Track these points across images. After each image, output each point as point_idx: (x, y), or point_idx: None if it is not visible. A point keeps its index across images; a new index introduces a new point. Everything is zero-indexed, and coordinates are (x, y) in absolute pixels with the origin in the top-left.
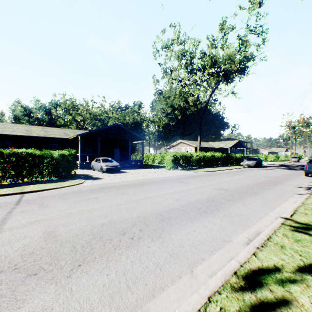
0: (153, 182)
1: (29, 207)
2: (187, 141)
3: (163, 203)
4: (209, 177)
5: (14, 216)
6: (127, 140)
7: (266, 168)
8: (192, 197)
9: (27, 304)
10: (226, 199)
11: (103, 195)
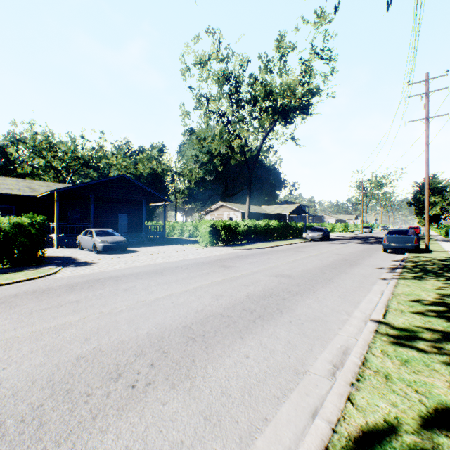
0: (180, 267)
1: None
2: (231, 204)
3: (195, 305)
4: (263, 257)
5: None
6: (140, 200)
7: (336, 242)
8: (240, 292)
9: None
10: (290, 292)
11: (89, 296)
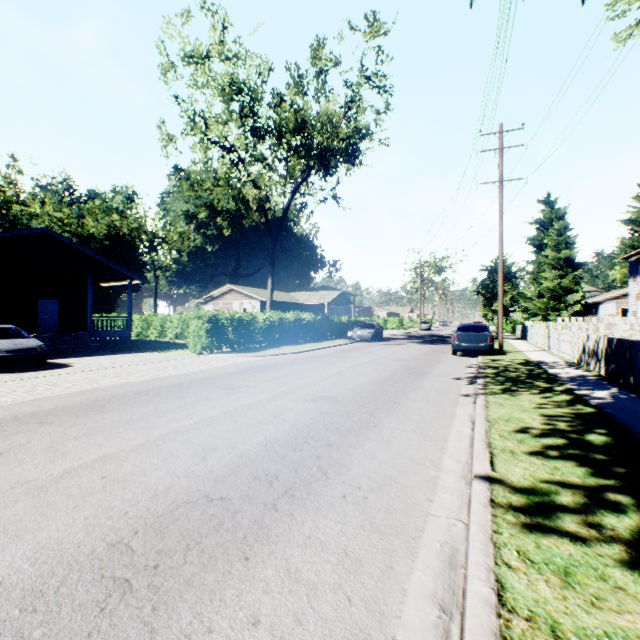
0: (145, 392)
1: None
2: (245, 288)
3: (154, 478)
4: (293, 368)
5: None
6: (83, 276)
7: (391, 342)
8: (252, 436)
9: None
10: (339, 430)
11: None
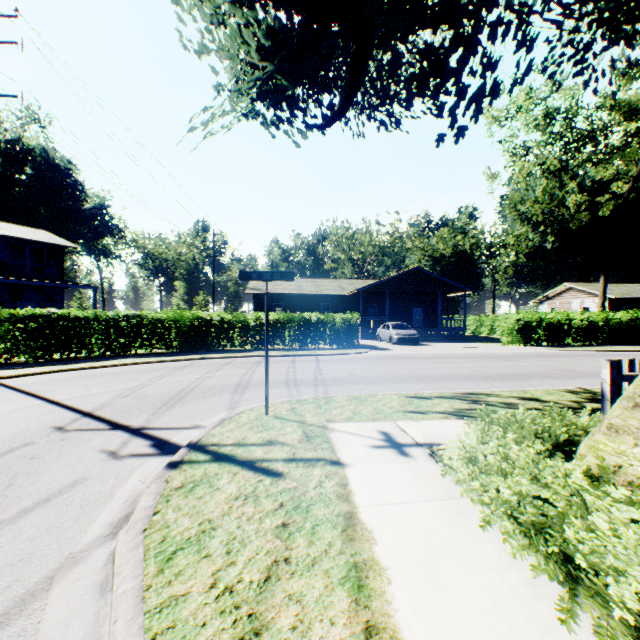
0: (461, 357)
1: (328, 363)
2: (587, 285)
3: (452, 371)
4: (575, 358)
5: (323, 366)
6: (435, 292)
7: None
8: (496, 371)
9: (352, 386)
10: (544, 376)
11: (389, 362)
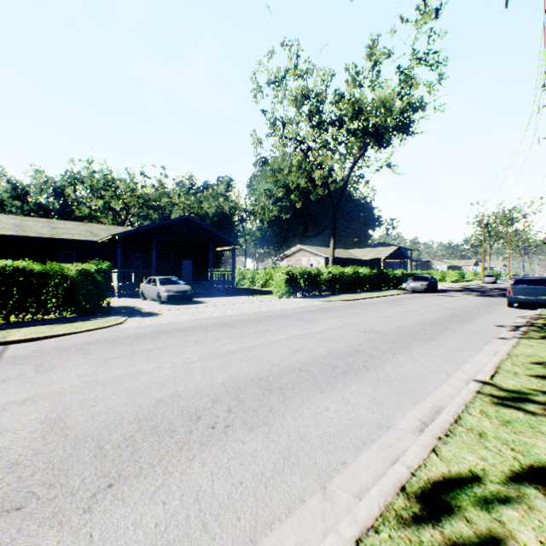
0: (253, 319)
1: (15, 371)
2: (311, 248)
3: (270, 359)
4: (350, 311)
5: None
6: (207, 244)
7: (445, 294)
8: (321, 347)
9: None
10: (380, 349)
11: (160, 346)
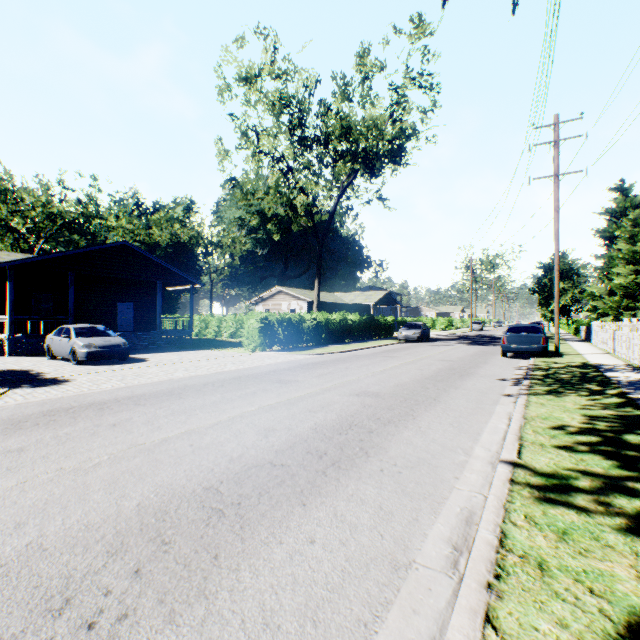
0: (212, 384)
1: None
2: (293, 290)
3: (229, 448)
4: (339, 366)
5: None
6: (153, 282)
7: (438, 343)
8: (304, 422)
9: None
10: (380, 420)
11: (45, 438)
